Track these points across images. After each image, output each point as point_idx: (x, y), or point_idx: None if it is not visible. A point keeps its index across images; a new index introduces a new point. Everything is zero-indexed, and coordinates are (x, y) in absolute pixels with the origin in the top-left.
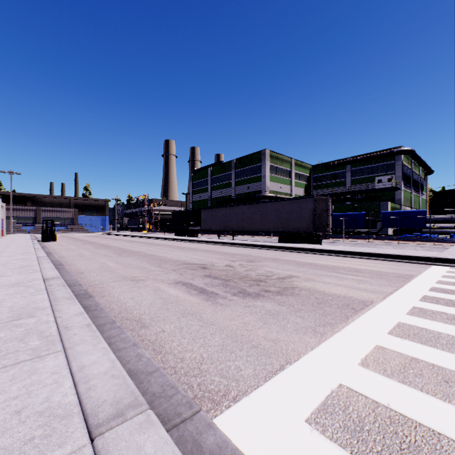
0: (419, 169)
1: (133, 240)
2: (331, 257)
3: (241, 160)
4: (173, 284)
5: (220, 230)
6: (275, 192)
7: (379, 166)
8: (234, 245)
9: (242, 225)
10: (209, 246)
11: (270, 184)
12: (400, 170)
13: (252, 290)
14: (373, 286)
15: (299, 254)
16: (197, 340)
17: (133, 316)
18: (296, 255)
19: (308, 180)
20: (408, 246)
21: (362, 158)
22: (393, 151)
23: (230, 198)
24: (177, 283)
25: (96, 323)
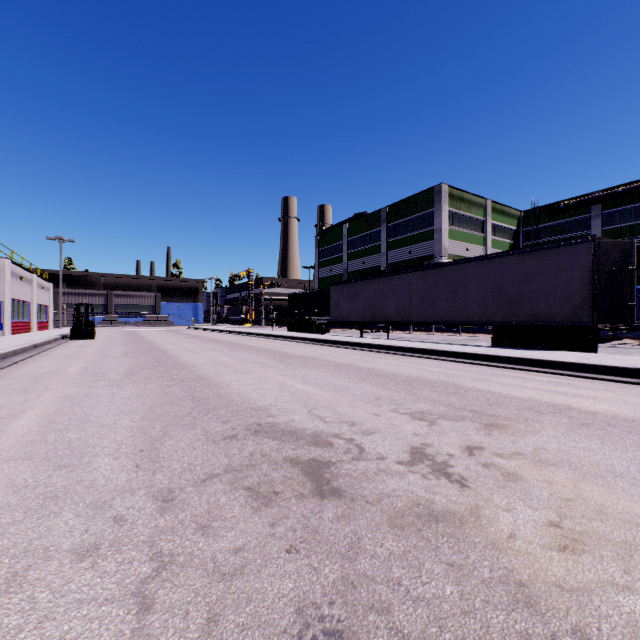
0: None
1: (215, 338)
2: None
3: (397, 207)
4: None
5: (363, 321)
6: (457, 257)
7: None
8: (397, 352)
9: (407, 311)
10: (344, 352)
11: (449, 244)
12: None
13: None
14: None
15: (607, 385)
16: None
17: None
18: (611, 392)
19: (515, 238)
20: None
21: (629, 189)
22: None
23: (379, 270)
24: None
25: None
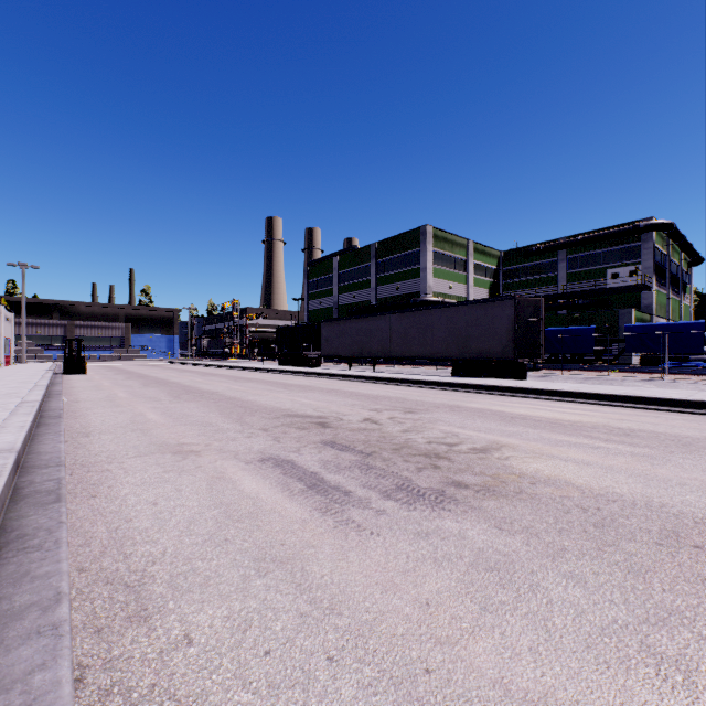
0: (680, 256)
1: (210, 372)
2: (557, 404)
3: (386, 243)
4: (255, 462)
5: (352, 356)
6: (442, 294)
7: (615, 251)
8: (376, 381)
9: (389, 348)
10: (334, 382)
11: (433, 282)
12: (651, 257)
13: (424, 482)
14: (693, 474)
15: (495, 397)
16: (281, 699)
17: (129, 566)
18: (491, 400)
19: (495, 276)
20: (683, 383)
21: (586, 238)
22: (639, 226)
23: (369, 305)
24: (264, 460)
25: (2, 604)
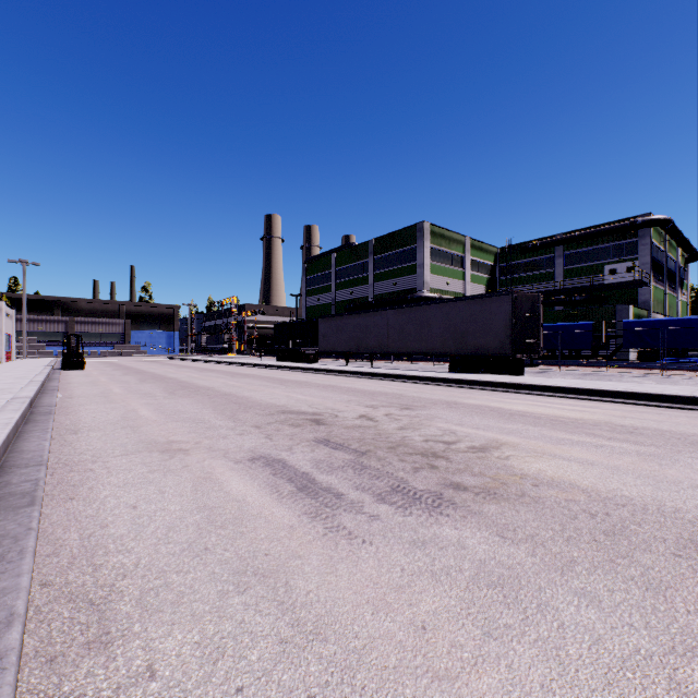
0: (677, 252)
1: (208, 368)
2: (557, 400)
3: (383, 240)
4: (244, 461)
5: (349, 352)
6: (439, 291)
7: (612, 247)
8: (373, 377)
9: (386, 344)
10: (331, 378)
11: (431, 278)
12: (648, 253)
13: (421, 483)
14: None
15: (493, 393)
16: None
17: (96, 580)
18: (489, 396)
19: (492, 273)
20: (683, 379)
21: (583, 234)
22: (636, 222)
23: (366, 302)
24: (254, 460)
25: None
